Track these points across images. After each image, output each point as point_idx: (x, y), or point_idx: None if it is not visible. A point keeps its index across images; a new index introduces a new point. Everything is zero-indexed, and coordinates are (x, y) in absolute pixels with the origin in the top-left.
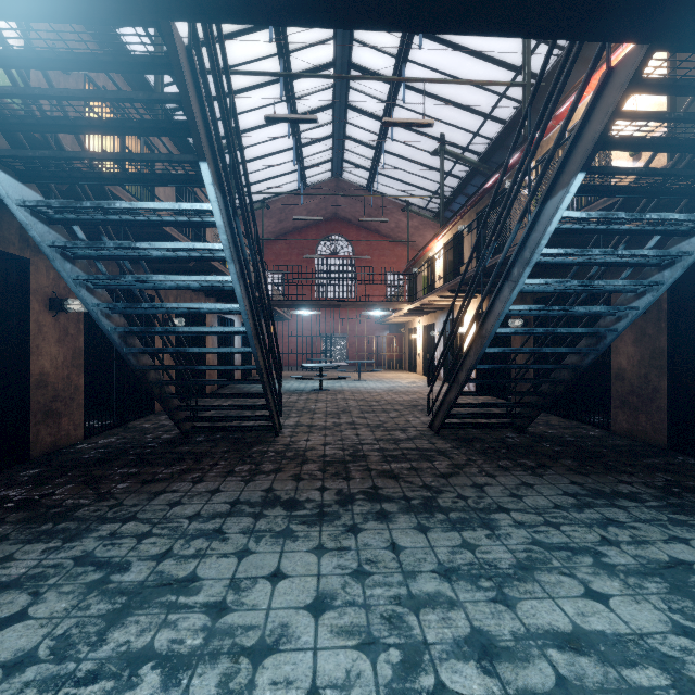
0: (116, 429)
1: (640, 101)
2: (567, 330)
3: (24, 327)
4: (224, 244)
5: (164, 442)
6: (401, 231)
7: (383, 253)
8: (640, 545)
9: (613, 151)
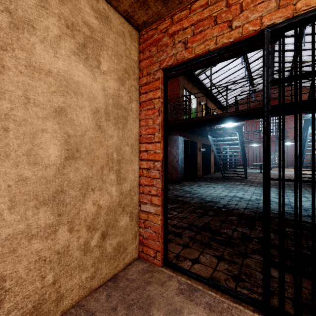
0: (206, 175)
1: None
2: None
3: (196, 154)
4: (238, 141)
5: (219, 178)
6: None
7: None
8: None
9: None
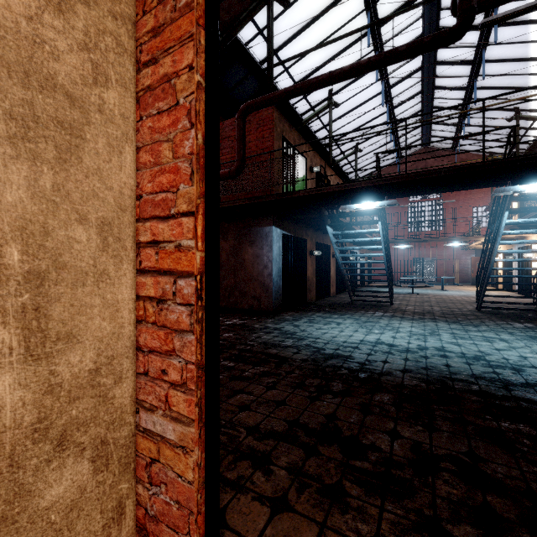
0: (322, 299)
1: None
2: (536, 259)
3: (305, 261)
4: (381, 238)
5: (345, 304)
6: None
7: (470, 192)
8: (535, 334)
9: None
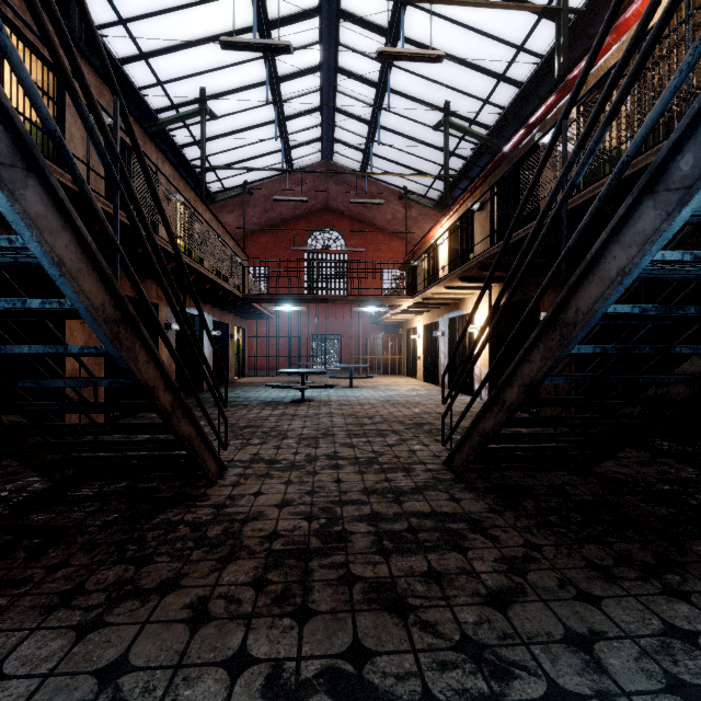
0: None
1: None
2: None
3: None
4: None
5: (20, 501)
6: (398, 224)
7: (379, 248)
8: None
9: None
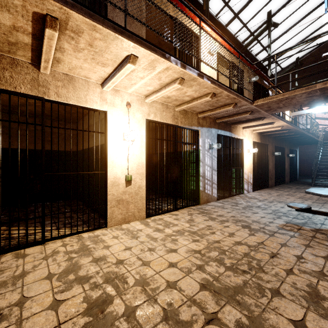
0: None
1: (287, 112)
2: None
3: None
4: None
5: None
6: None
7: None
8: None
9: (285, 117)
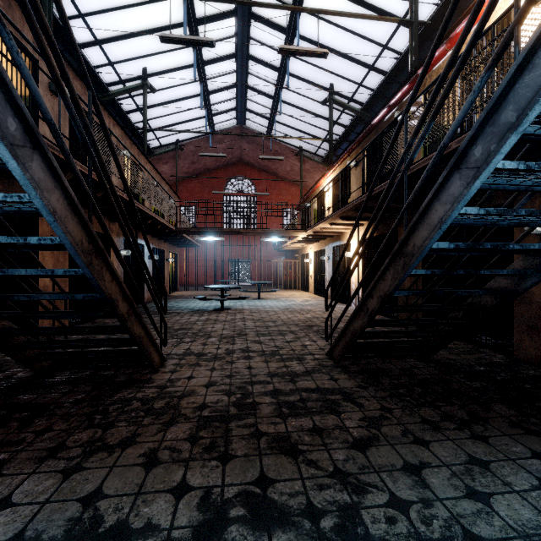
0: None
1: None
2: (521, 246)
3: None
4: None
5: (9, 386)
6: (295, 174)
7: (281, 192)
8: None
9: None
